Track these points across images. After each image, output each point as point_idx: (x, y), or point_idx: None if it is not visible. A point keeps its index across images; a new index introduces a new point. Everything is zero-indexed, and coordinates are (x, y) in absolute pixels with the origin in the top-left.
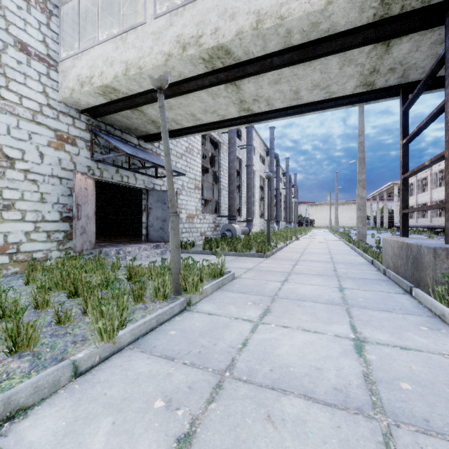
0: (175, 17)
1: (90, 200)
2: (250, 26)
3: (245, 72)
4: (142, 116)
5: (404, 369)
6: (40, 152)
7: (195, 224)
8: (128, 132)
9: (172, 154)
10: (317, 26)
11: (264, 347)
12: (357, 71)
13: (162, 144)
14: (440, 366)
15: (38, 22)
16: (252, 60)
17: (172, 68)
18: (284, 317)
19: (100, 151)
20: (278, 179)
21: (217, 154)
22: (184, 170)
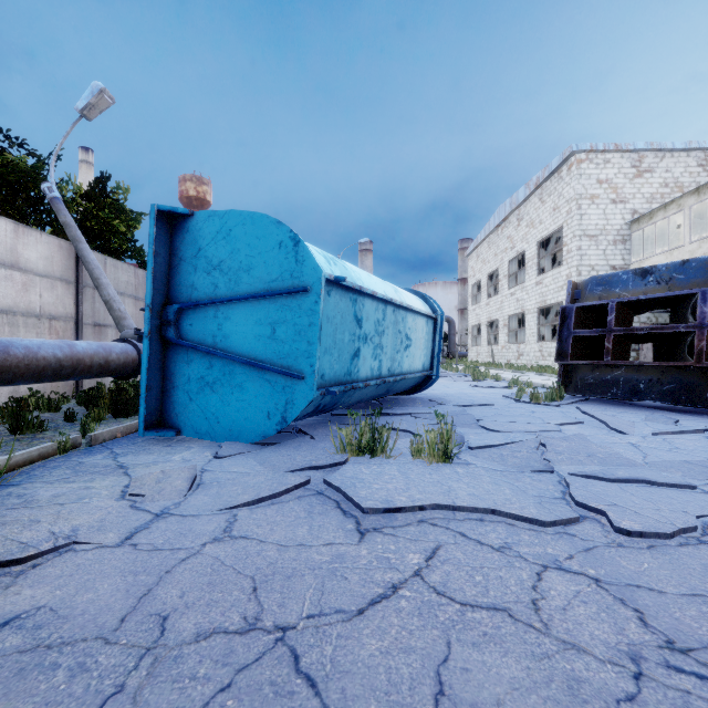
0: (702, 244)
1: None
2: None
3: None
4: None
5: None
6: None
7: None
8: None
9: None
10: None
11: None
12: None
13: None
14: None
15: (619, 251)
16: None
17: None
18: None
19: None
20: None
21: None
22: None
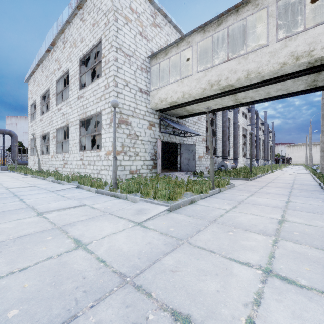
0: (207, 73)
1: (160, 151)
2: (244, 76)
3: (240, 90)
4: (183, 109)
5: (300, 205)
6: (145, 132)
7: (202, 162)
8: (173, 116)
9: (191, 123)
10: (277, 73)
11: (252, 200)
12: (303, 82)
13: (186, 118)
14: (314, 206)
15: (144, 78)
16: (244, 87)
17: (205, 93)
18: (260, 196)
19: (163, 127)
20: (258, 129)
21: (214, 118)
22: (197, 131)
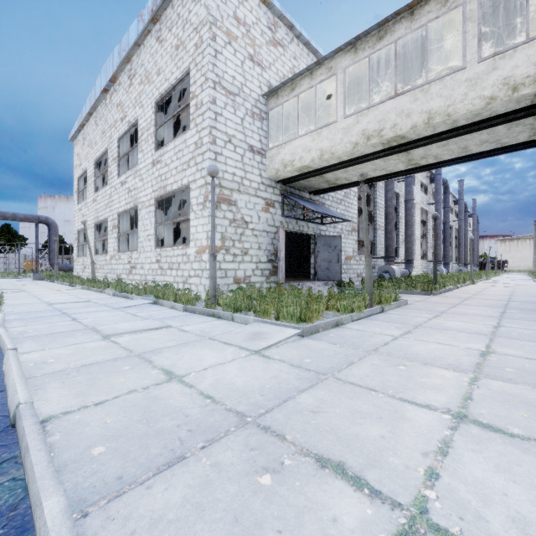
0: (361, 117)
1: (283, 247)
2: (423, 122)
3: (416, 144)
4: (320, 179)
5: (518, 332)
6: (258, 216)
7: (352, 266)
8: (303, 189)
9: (333, 201)
10: (479, 114)
11: (437, 323)
12: (527, 128)
13: (326, 194)
14: None
15: (257, 129)
16: (423, 139)
17: (357, 151)
18: (450, 318)
19: (287, 208)
20: (447, 211)
21: (372, 193)
22: (343, 214)
